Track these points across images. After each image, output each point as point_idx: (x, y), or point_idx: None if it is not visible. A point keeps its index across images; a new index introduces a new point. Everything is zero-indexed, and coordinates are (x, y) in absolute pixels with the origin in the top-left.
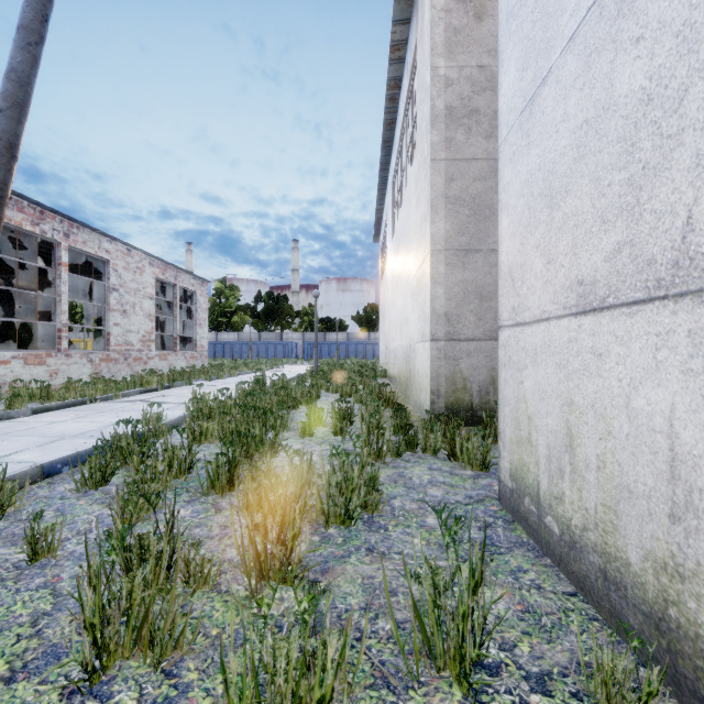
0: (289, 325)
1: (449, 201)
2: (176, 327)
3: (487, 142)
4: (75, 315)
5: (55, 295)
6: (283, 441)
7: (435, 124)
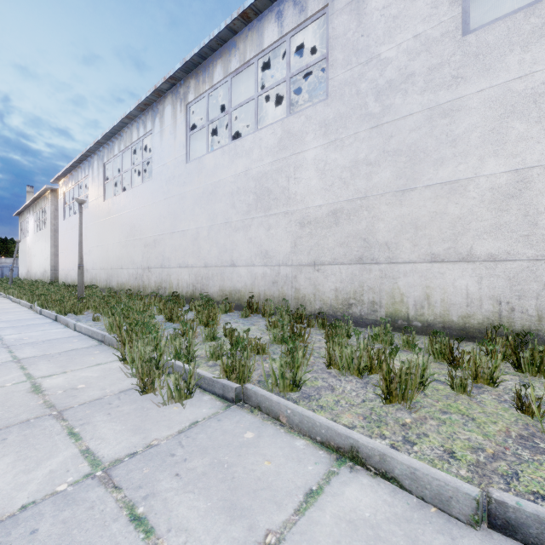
0: None
1: (55, 246)
2: None
3: None
4: None
5: None
6: None
7: (52, 232)
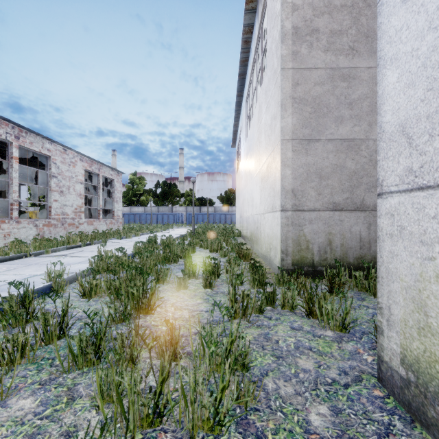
0: (177, 202)
1: (295, 101)
2: (99, 202)
3: (325, 55)
4: (39, 195)
5: (8, 179)
6: (161, 294)
7: (284, 41)
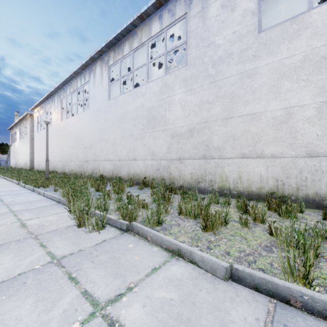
0: None
1: (32, 148)
2: None
3: None
4: None
5: None
6: None
7: (30, 139)
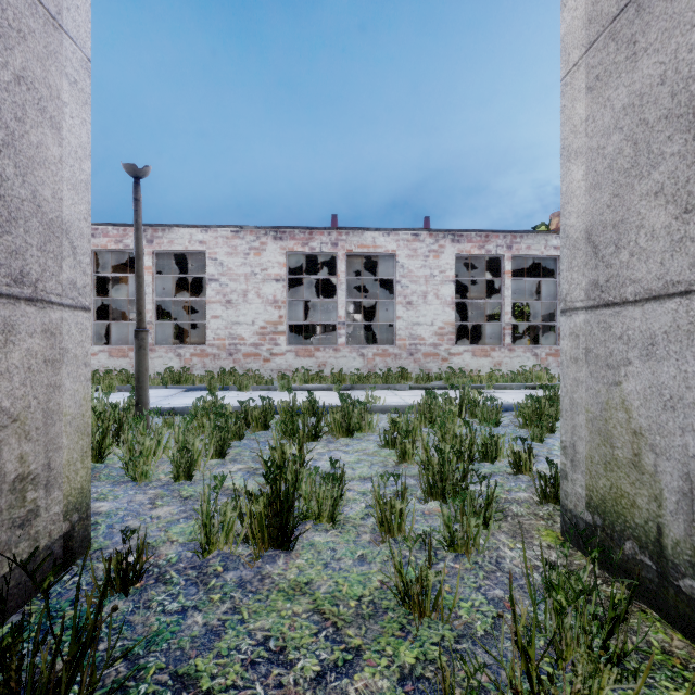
0: None
1: None
2: None
3: None
4: None
5: (501, 299)
6: (366, 442)
7: None
